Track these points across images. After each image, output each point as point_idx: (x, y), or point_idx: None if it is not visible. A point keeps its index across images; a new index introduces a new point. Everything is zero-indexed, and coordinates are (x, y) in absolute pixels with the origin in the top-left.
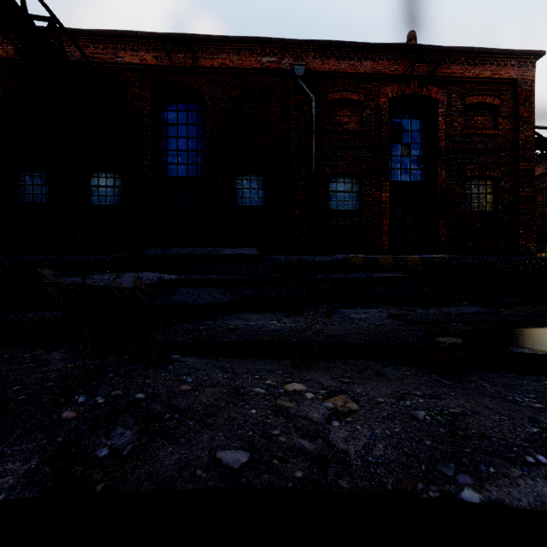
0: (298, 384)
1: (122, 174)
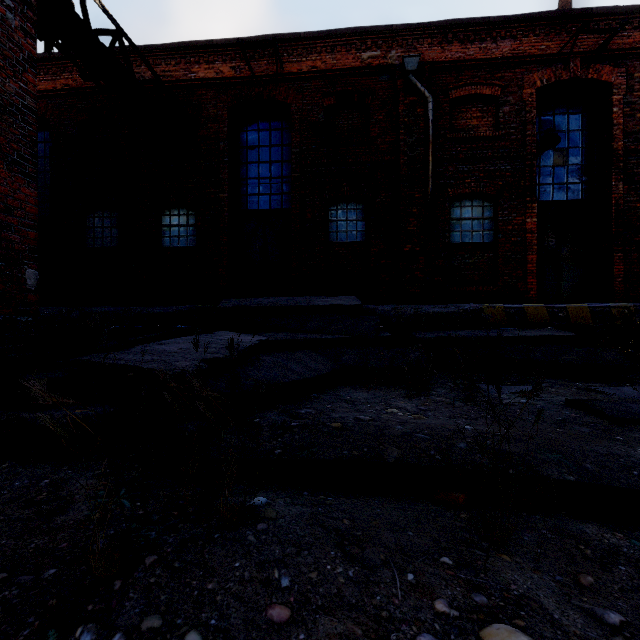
0: (517, 634)
1: (196, 210)
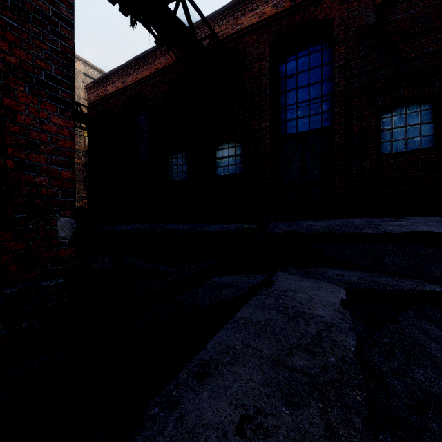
0: None
1: (242, 142)
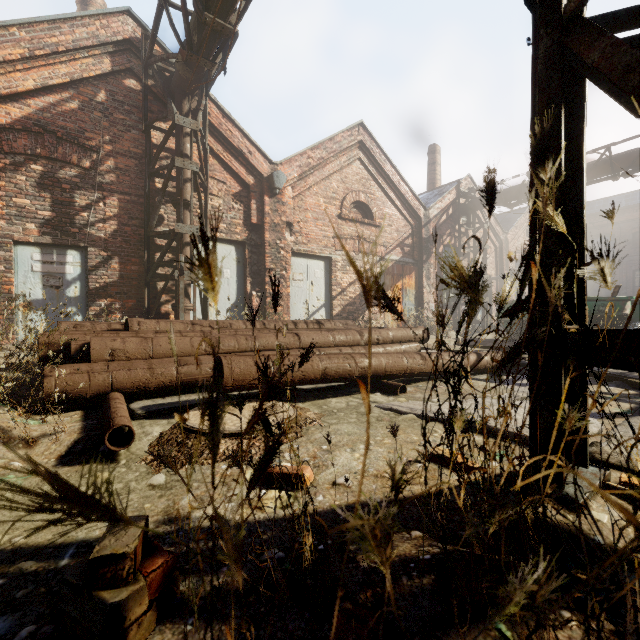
0: None
1: None
